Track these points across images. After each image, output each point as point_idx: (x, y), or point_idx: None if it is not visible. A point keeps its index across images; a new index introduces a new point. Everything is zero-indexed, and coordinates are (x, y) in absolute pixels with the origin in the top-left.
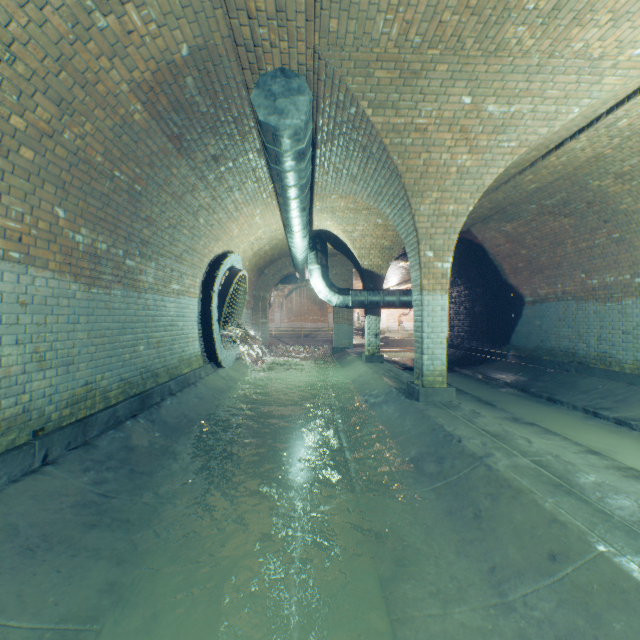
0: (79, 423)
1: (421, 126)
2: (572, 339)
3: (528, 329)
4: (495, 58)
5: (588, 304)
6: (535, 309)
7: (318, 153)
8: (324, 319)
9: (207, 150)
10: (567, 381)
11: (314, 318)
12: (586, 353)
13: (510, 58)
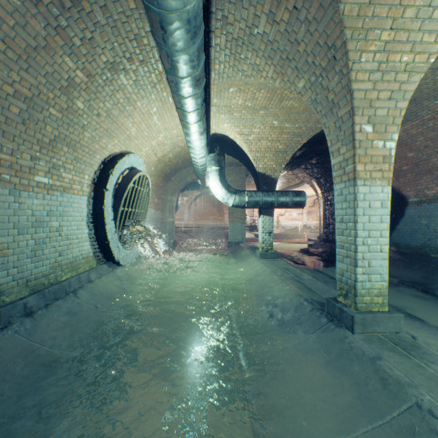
0: None
1: None
2: None
3: (412, 228)
4: None
5: None
6: (421, 209)
7: (214, 1)
8: (221, 218)
9: None
10: None
11: (213, 217)
12: None
13: None
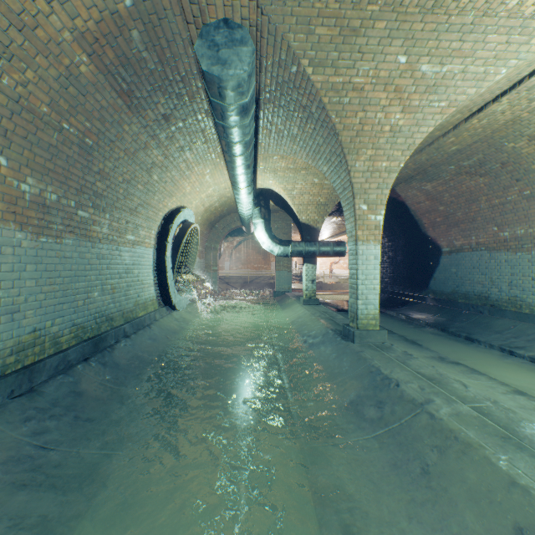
0: (24, 370)
1: (358, 85)
2: (485, 284)
3: (445, 276)
4: (432, 15)
5: (500, 254)
6: (451, 258)
7: (261, 114)
8: (267, 267)
9: (157, 109)
10: (482, 322)
11: (258, 266)
12: (498, 297)
13: (446, 15)
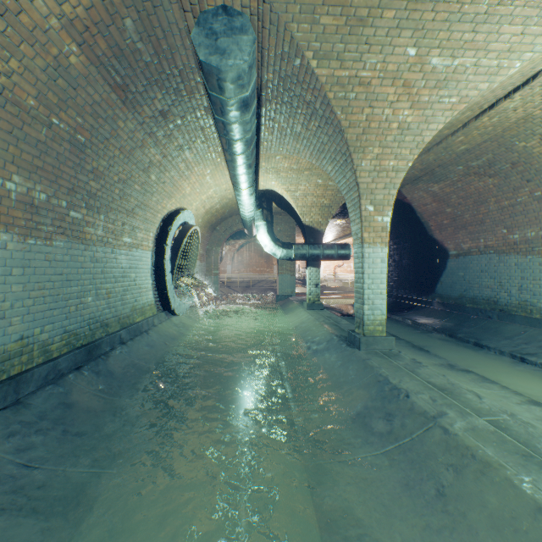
0: (9, 381)
1: (365, 79)
2: (494, 289)
3: (452, 279)
4: (444, 4)
5: (510, 257)
6: (459, 261)
7: (263, 111)
8: (270, 270)
9: (154, 105)
10: (490, 327)
11: (261, 269)
12: (508, 301)
13: (459, 4)
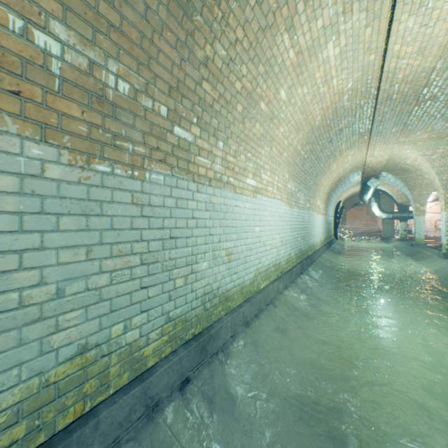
0: (329, 242)
1: (410, 176)
2: None
3: None
4: None
5: None
6: None
7: (378, 178)
8: (373, 223)
9: (347, 183)
10: None
11: (366, 223)
12: None
13: None
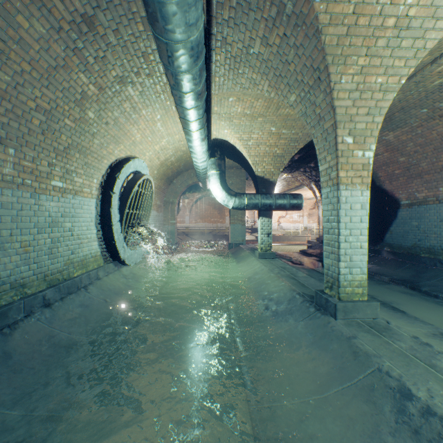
0: None
1: None
2: None
3: (404, 229)
4: None
5: None
6: (412, 211)
7: (214, 25)
8: (222, 220)
9: (70, 1)
10: None
11: (215, 220)
12: None
13: None
